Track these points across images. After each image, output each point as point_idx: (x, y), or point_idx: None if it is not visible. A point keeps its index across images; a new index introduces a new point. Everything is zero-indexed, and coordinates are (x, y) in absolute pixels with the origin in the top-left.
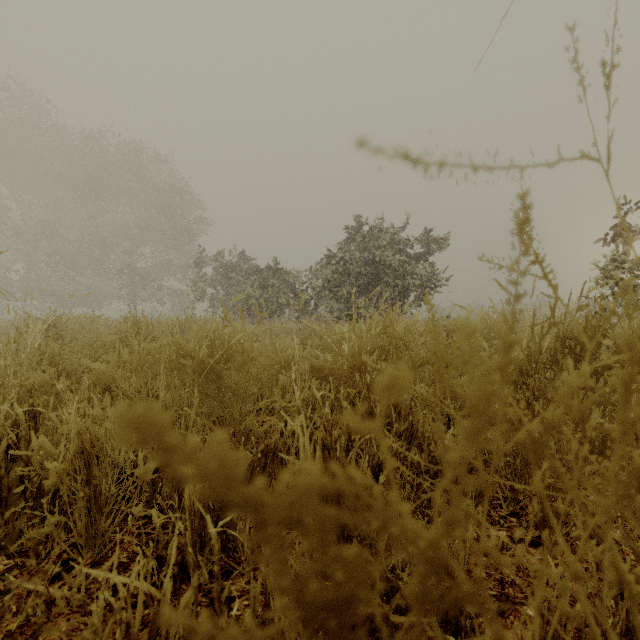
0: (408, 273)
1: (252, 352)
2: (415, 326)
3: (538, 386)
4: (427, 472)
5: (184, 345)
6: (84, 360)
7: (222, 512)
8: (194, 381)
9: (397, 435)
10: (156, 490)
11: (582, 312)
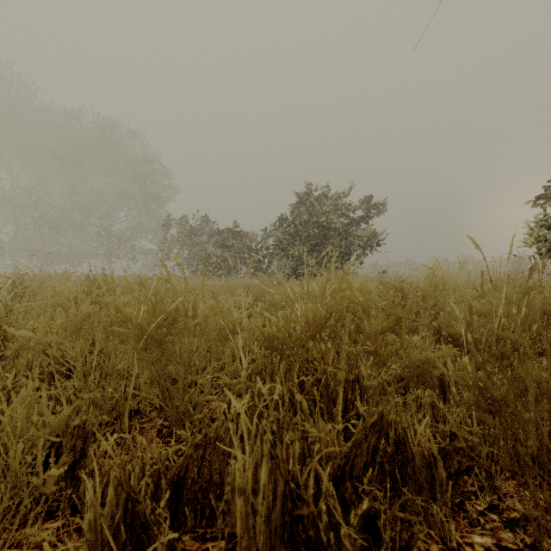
0: (351, 235)
1: (197, 317)
2: (365, 285)
3: None
4: (394, 461)
5: (123, 309)
6: (6, 327)
7: (143, 531)
8: (134, 348)
9: (364, 430)
10: (76, 484)
11: (502, 269)
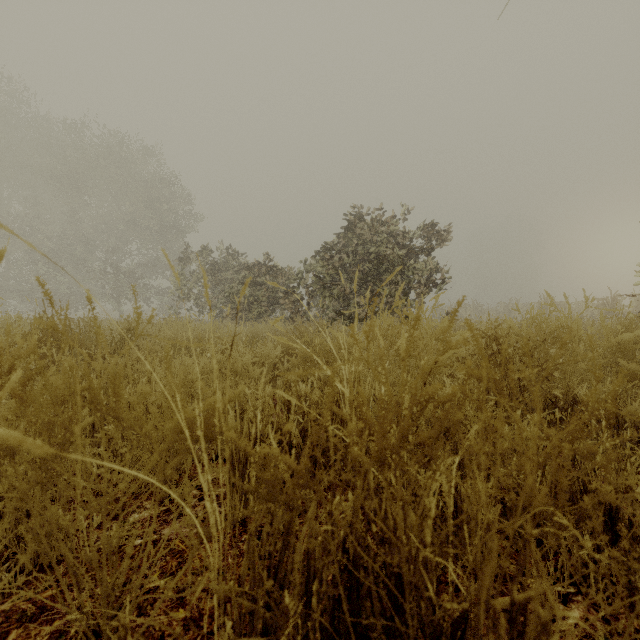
0: (410, 269)
1: (120, 405)
2: (449, 332)
3: (634, 423)
4: None
5: None
6: None
7: None
8: None
9: None
10: None
11: (589, 312)
